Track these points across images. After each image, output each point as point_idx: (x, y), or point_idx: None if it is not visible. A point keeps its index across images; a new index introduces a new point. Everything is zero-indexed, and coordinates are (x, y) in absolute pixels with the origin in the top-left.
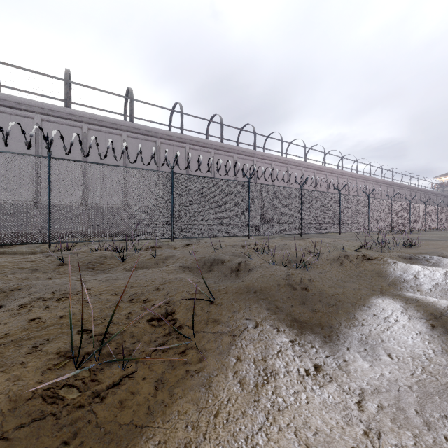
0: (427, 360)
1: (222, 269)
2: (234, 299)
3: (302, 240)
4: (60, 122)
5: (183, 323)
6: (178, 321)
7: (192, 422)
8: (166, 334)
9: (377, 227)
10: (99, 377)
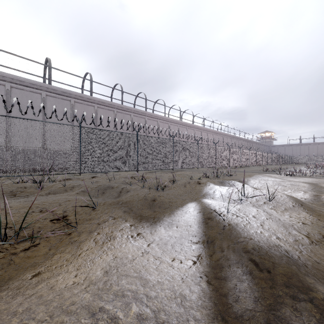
0: (189, 226)
1: (111, 192)
2: (107, 207)
3: (173, 173)
4: None
5: (72, 220)
6: (70, 220)
7: (67, 259)
8: (61, 226)
9: (221, 164)
10: (16, 247)
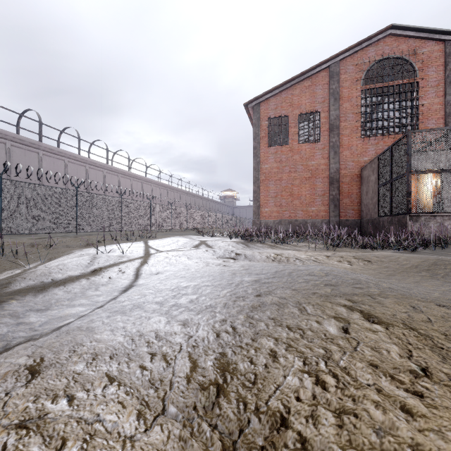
0: None
1: None
2: None
3: (74, 237)
4: None
5: None
6: None
7: None
8: None
9: (159, 227)
10: None
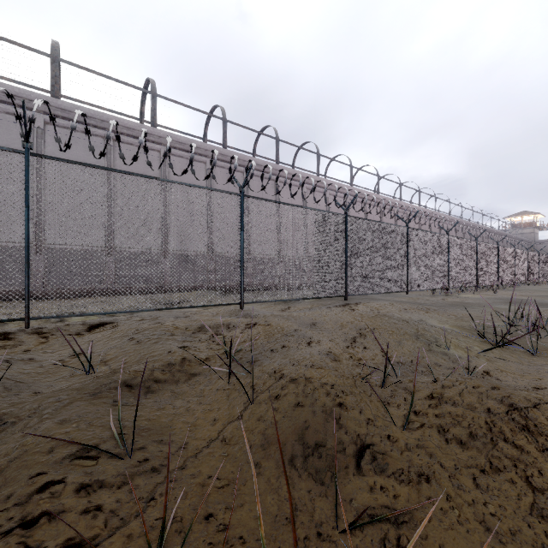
0: None
1: None
2: None
3: (347, 308)
4: None
5: None
6: None
7: None
8: None
9: (459, 282)
10: None
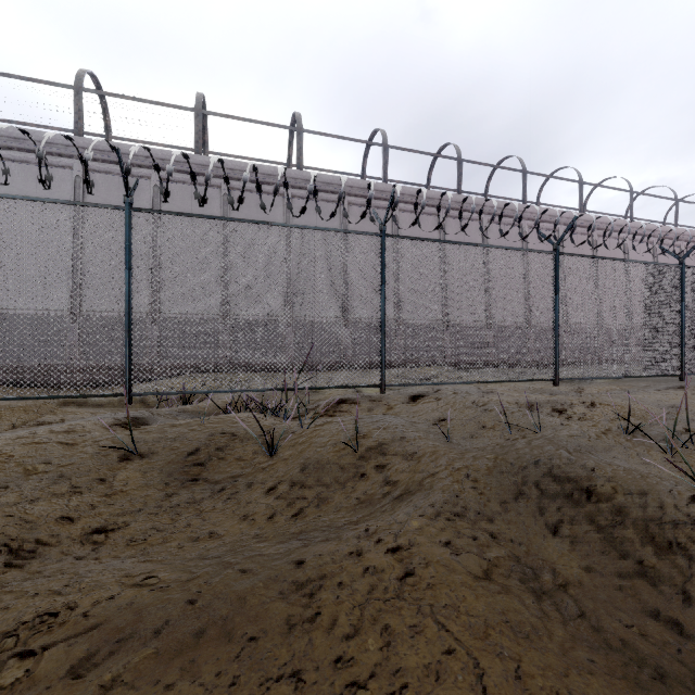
0: None
1: (613, 534)
2: None
3: None
4: (188, 180)
5: None
6: None
7: None
8: None
9: None
10: None
